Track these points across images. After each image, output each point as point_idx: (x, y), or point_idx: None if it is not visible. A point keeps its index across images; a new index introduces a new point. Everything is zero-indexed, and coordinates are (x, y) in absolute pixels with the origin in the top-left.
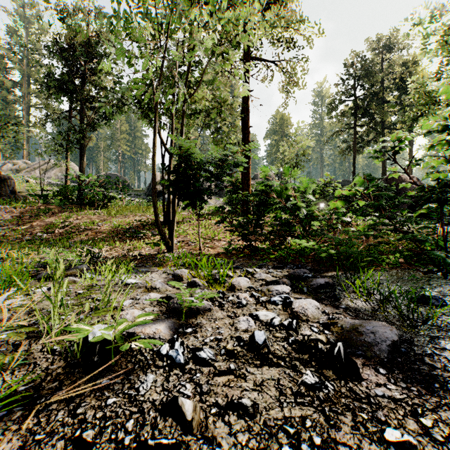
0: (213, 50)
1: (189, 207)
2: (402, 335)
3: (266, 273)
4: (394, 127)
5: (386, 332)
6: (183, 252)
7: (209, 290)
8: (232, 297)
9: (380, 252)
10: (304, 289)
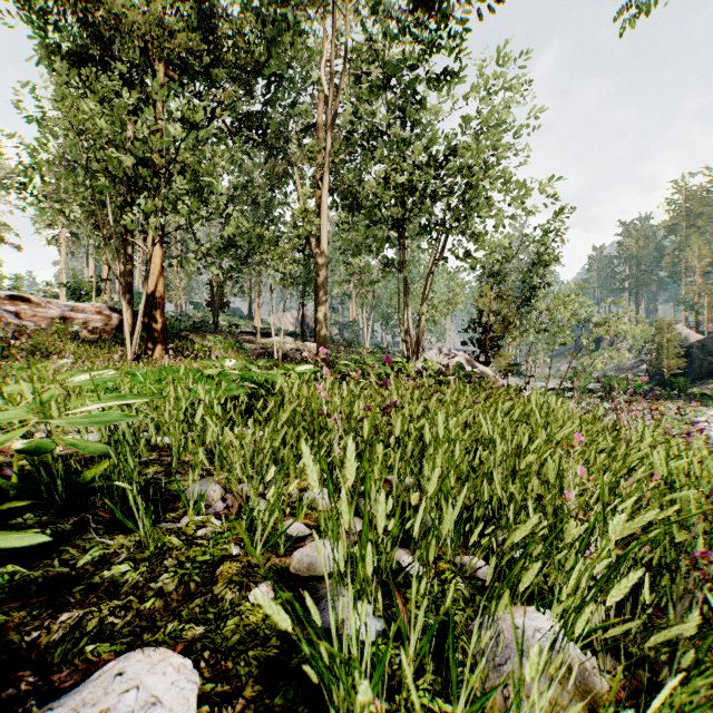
0: None
1: None
2: None
3: None
4: None
5: None
6: None
7: None
8: None
9: None
10: None
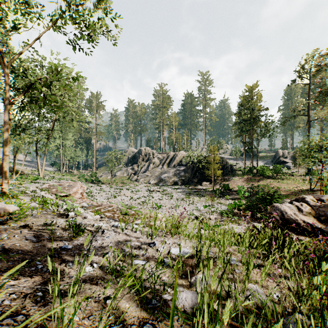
0: None
1: None
2: None
3: None
4: None
5: None
6: None
7: None
8: None
9: None
10: None
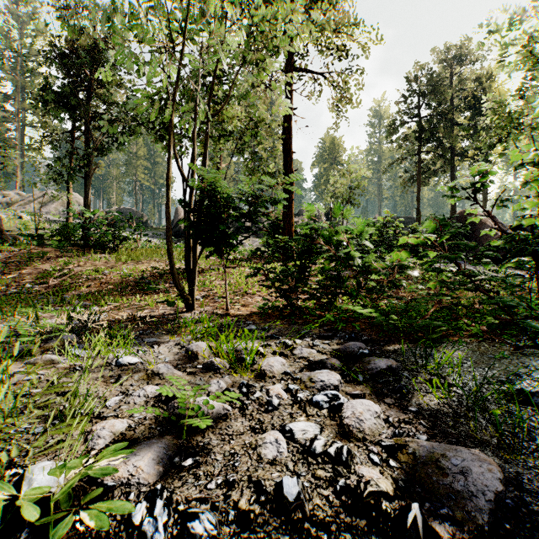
0: (245, 57)
1: (214, 254)
2: (503, 469)
3: (309, 347)
4: (466, 154)
5: (483, 474)
6: (206, 312)
7: (231, 376)
8: (259, 393)
9: (454, 314)
10: (358, 379)
